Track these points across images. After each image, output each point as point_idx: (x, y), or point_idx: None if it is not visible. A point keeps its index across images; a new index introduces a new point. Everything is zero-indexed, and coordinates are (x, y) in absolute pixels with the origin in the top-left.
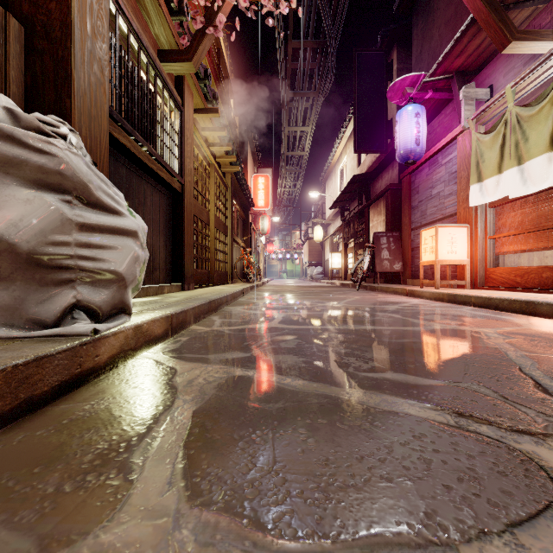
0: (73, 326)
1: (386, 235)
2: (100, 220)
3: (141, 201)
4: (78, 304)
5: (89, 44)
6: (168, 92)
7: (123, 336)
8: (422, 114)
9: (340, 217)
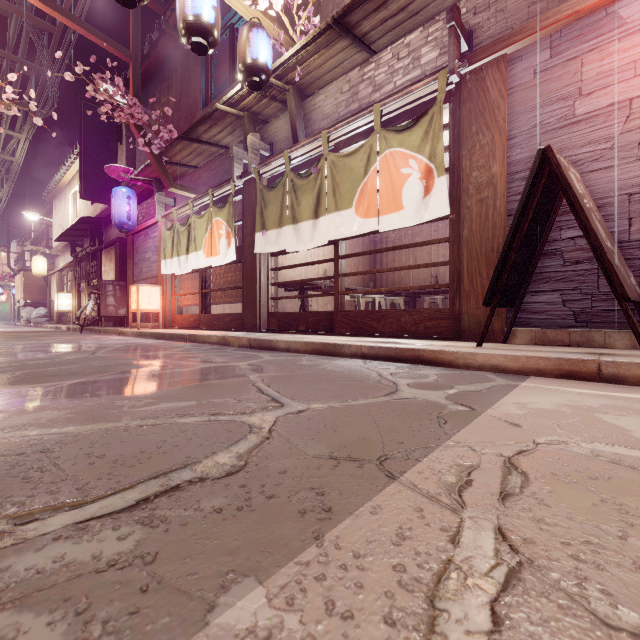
0: None
1: (113, 283)
2: None
3: None
4: None
5: None
6: None
7: None
8: (133, 198)
9: (71, 252)
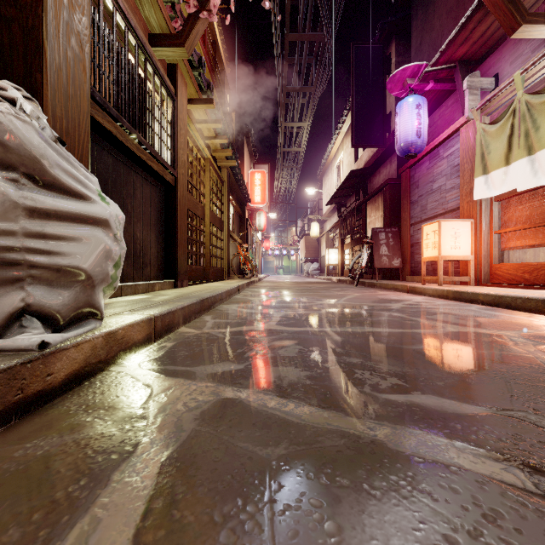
0: (15, 338)
1: (385, 230)
2: (58, 205)
3: (130, 193)
4: (28, 309)
5: (65, 14)
6: (160, 78)
7: (88, 346)
8: (423, 105)
9: (337, 213)
